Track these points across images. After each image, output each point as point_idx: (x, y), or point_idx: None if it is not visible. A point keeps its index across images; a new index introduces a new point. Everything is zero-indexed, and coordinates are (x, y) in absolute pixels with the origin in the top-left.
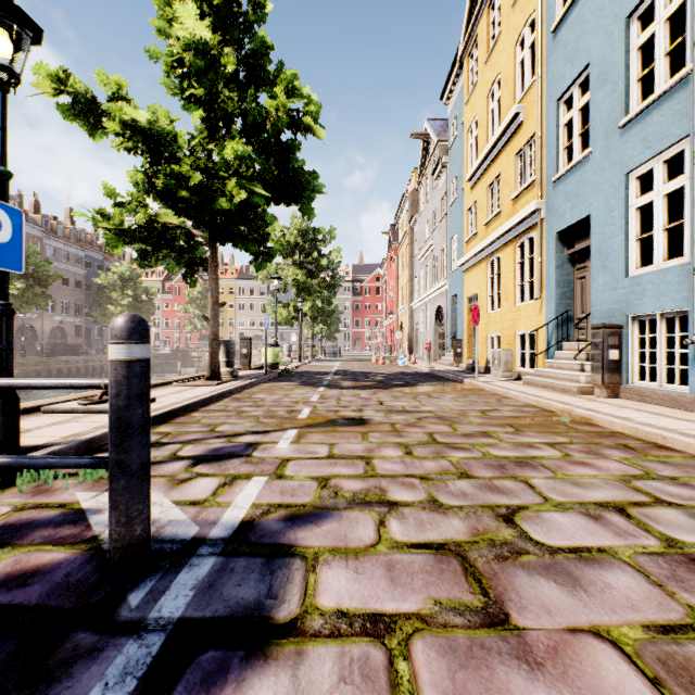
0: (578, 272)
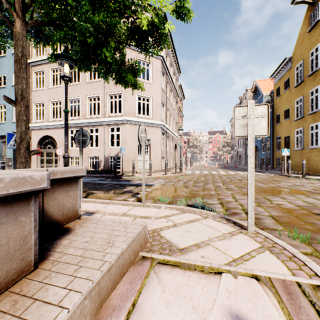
0: (4, 145)
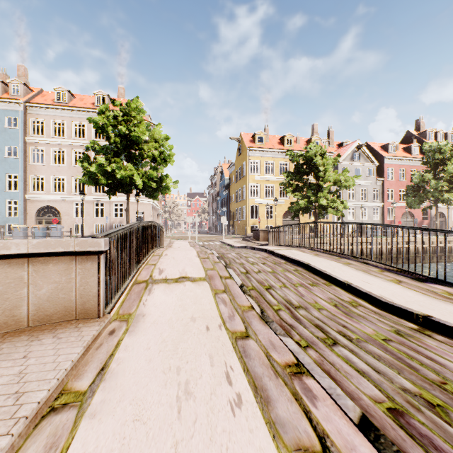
0: None
